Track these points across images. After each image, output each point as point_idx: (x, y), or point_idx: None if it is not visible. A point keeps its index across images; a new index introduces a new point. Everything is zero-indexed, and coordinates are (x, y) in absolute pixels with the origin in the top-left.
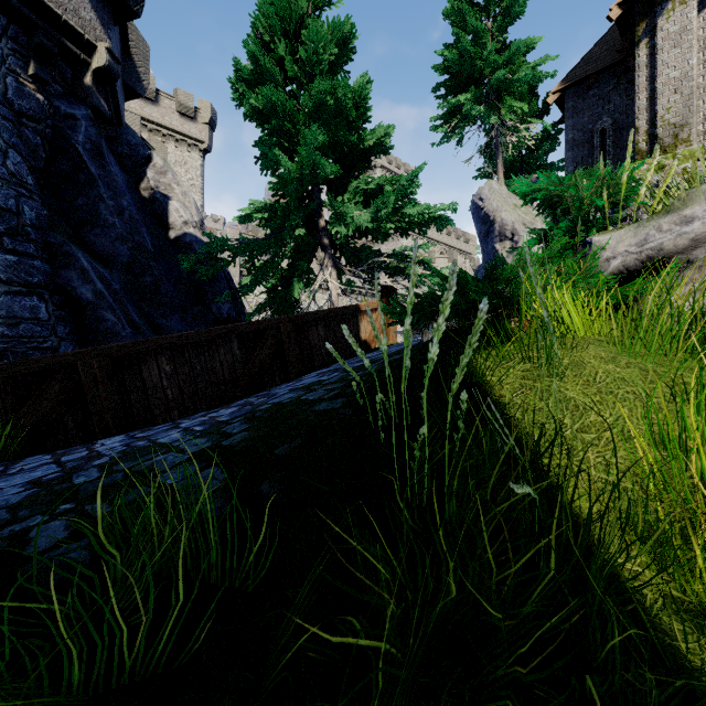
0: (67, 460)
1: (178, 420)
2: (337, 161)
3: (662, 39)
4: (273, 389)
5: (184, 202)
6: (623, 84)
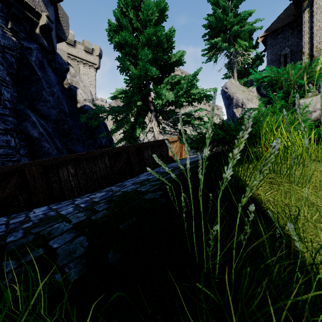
0: (12, 223)
1: (75, 198)
2: (157, 69)
3: (316, 8)
4: (124, 182)
5: (84, 90)
6: (295, 32)
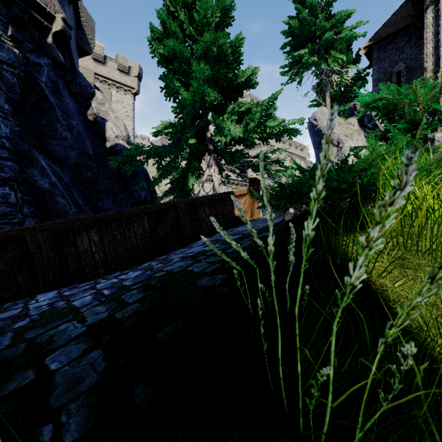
0: (1, 318)
1: (98, 279)
2: (218, 93)
3: None
4: (170, 254)
5: (116, 123)
6: (413, 40)
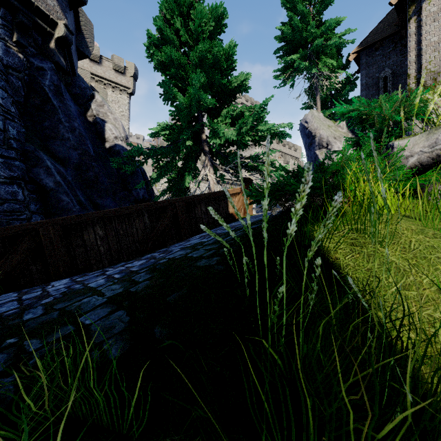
0: (26, 298)
1: (106, 268)
2: (213, 97)
3: (425, 16)
4: (170, 247)
5: (115, 124)
6: (399, 47)
